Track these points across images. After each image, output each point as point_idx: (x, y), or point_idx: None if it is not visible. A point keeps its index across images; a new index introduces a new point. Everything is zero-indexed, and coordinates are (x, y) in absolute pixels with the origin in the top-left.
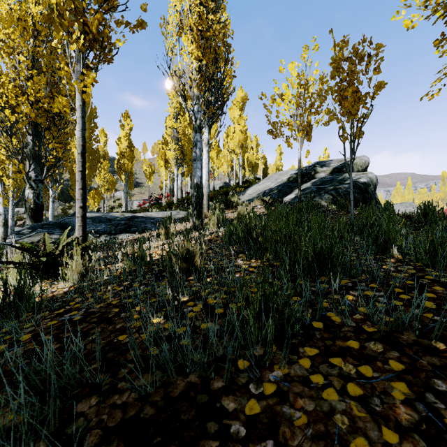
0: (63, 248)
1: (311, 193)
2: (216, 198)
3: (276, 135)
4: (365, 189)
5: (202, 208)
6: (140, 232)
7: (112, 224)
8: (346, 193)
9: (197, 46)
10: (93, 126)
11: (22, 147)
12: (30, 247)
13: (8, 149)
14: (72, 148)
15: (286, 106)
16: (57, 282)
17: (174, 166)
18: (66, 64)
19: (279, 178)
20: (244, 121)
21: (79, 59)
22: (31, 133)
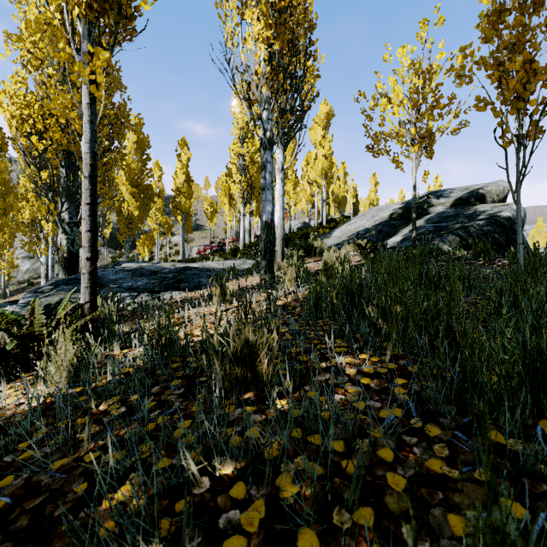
0: (58, 322)
1: (426, 233)
2: (292, 243)
3: (379, 153)
4: (510, 227)
5: (273, 257)
6: (192, 289)
7: (157, 278)
8: (481, 232)
9: (266, 23)
10: (146, 158)
11: (53, 182)
12: (14, 320)
13: (36, 184)
14: (120, 185)
15: (396, 108)
16: (39, 381)
17: (240, 203)
18: (67, 43)
19: (377, 215)
20: (328, 143)
21: (85, 33)
22: (64, 164)
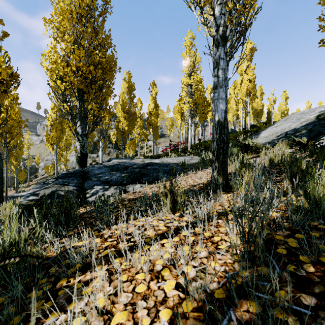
0: None
1: None
2: None
3: None
4: None
5: (226, 157)
6: (151, 182)
7: (127, 172)
8: None
9: None
10: (133, 96)
11: (71, 109)
12: None
13: (61, 111)
14: (118, 112)
15: None
16: None
17: (188, 117)
18: None
19: (302, 117)
20: (252, 70)
21: None
22: (78, 98)
